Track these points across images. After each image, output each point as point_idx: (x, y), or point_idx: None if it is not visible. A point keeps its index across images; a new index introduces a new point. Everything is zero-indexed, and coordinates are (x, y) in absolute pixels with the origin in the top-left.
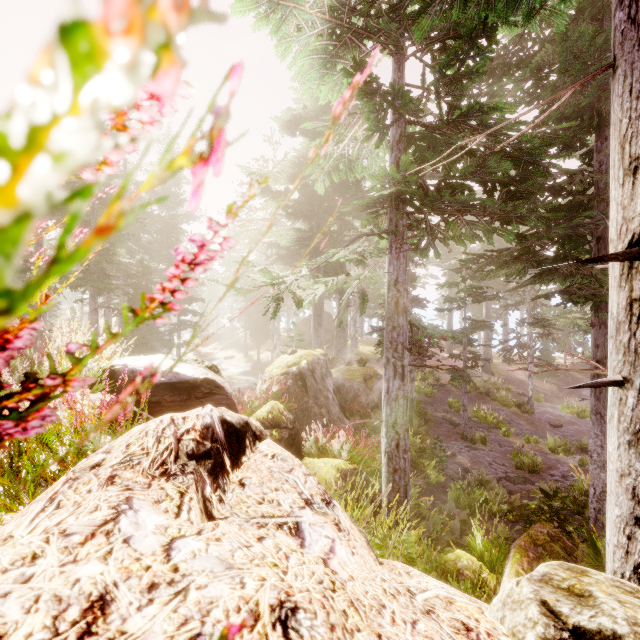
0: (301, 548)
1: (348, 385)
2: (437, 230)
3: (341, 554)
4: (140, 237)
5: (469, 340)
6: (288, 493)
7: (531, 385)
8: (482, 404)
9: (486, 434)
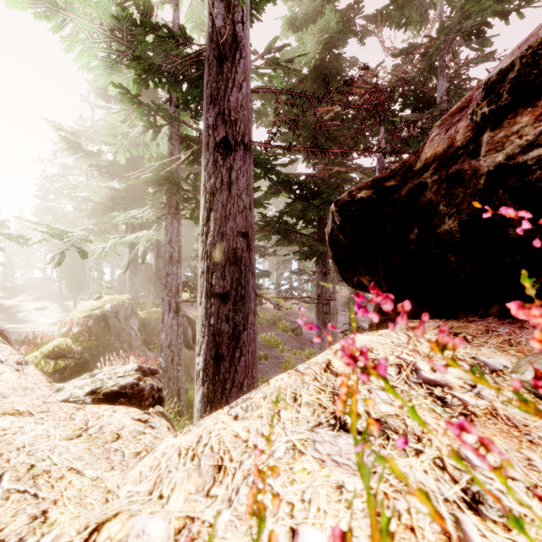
0: None
1: (154, 323)
2: None
3: (5, 375)
4: None
5: (258, 285)
6: None
7: (300, 315)
8: (270, 332)
9: (267, 352)
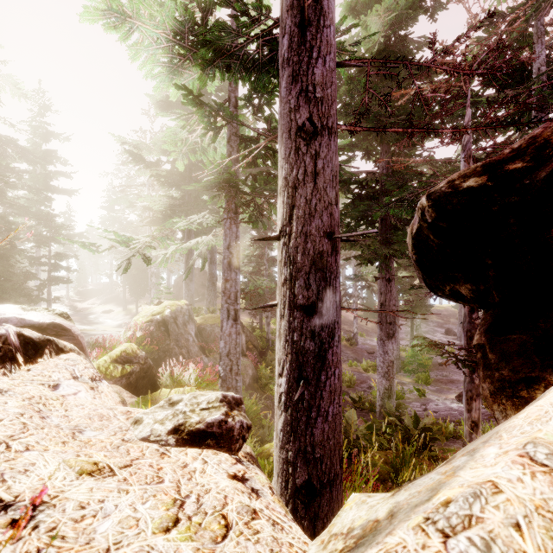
0: (50, 391)
1: (209, 329)
2: (262, 208)
3: (80, 395)
4: (4, 192)
5: None
6: (62, 373)
7: (356, 324)
8: None
9: None
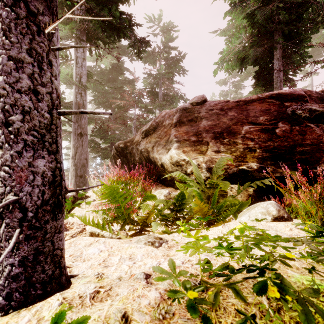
0: None
1: None
2: None
3: None
4: None
5: None
6: None
7: None
8: None
9: None
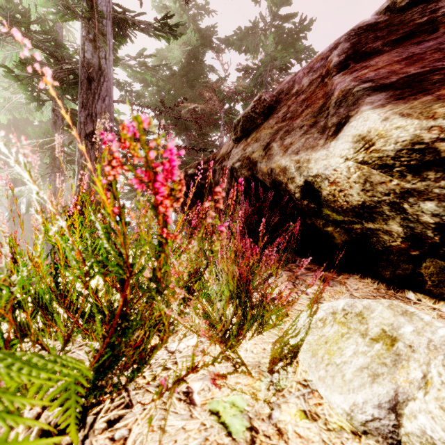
0: None
1: None
2: None
3: None
4: None
5: None
6: None
7: None
8: None
9: None
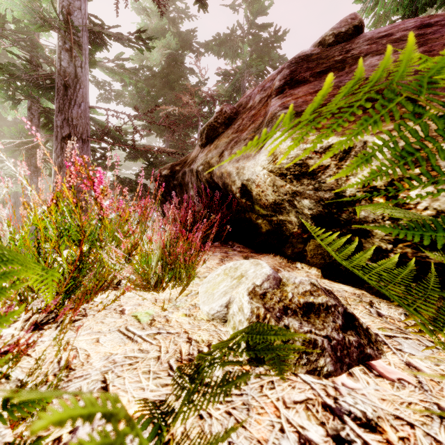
0: None
1: None
2: None
3: None
4: None
5: None
6: None
7: None
8: None
9: None
